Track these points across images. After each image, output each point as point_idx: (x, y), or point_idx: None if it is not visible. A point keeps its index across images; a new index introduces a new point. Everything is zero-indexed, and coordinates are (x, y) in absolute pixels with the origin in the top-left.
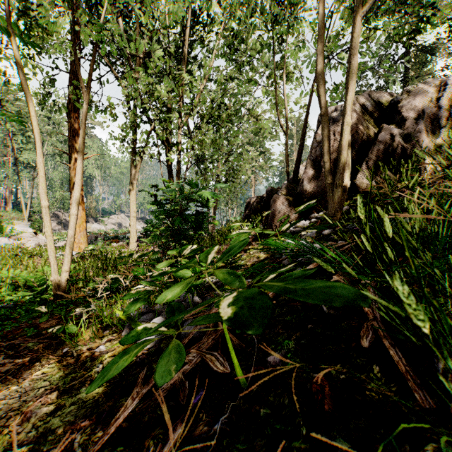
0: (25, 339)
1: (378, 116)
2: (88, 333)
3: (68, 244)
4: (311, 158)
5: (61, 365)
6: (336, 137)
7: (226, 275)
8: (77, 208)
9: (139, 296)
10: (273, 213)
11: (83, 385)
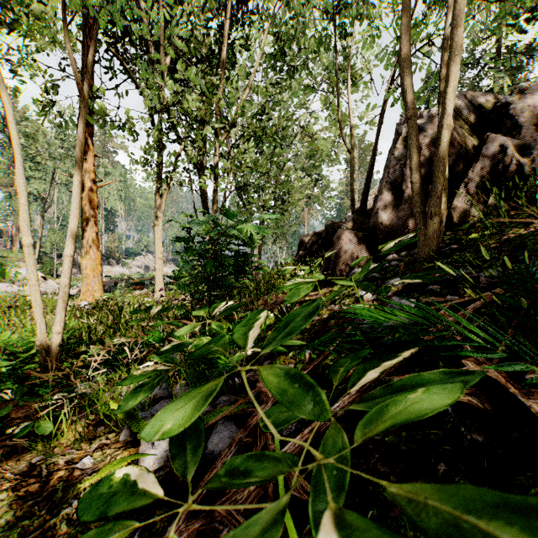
0: None
1: (478, 124)
2: (73, 432)
3: (61, 295)
4: (388, 181)
5: (15, 496)
6: (423, 151)
7: (285, 382)
8: (73, 247)
9: (145, 381)
10: (337, 254)
11: None
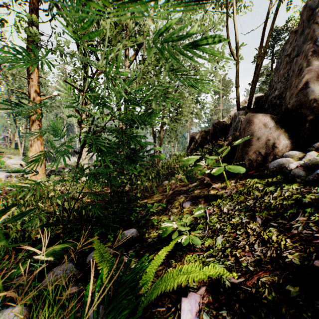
0: None
1: None
2: None
3: None
4: (314, 51)
5: None
6: None
7: None
8: None
9: None
10: (247, 141)
11: None
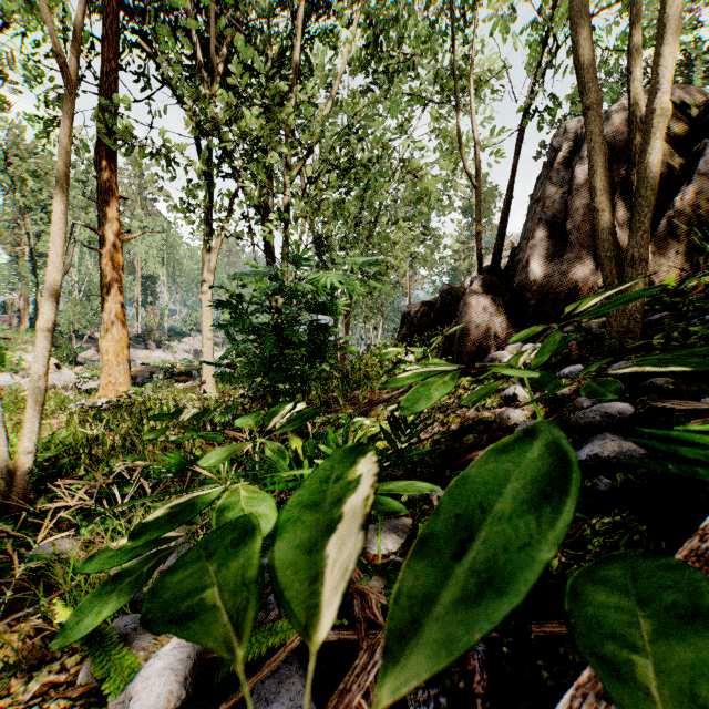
0: None
1: (680, 131)
2: (5, 650)
3: (33, 393)
4: (543, 218)
5: None
6: None
7: None
8: (52, 316)
9: (126, 567)
10: (465, 329)
11: None
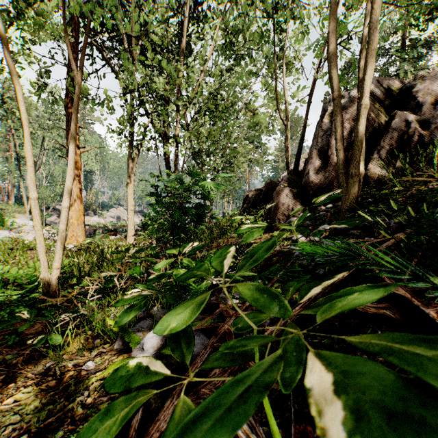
0: (4, 350)
1: (388, 103)
2: (76, 343)
3: (59, 238)
4: (317, 148)
5: (38, 389)
6: (344, 125)
7: (256, 294)
8: (69, 200)
9: (134, 303)
10: (276, 206)
11: (61, 425)
